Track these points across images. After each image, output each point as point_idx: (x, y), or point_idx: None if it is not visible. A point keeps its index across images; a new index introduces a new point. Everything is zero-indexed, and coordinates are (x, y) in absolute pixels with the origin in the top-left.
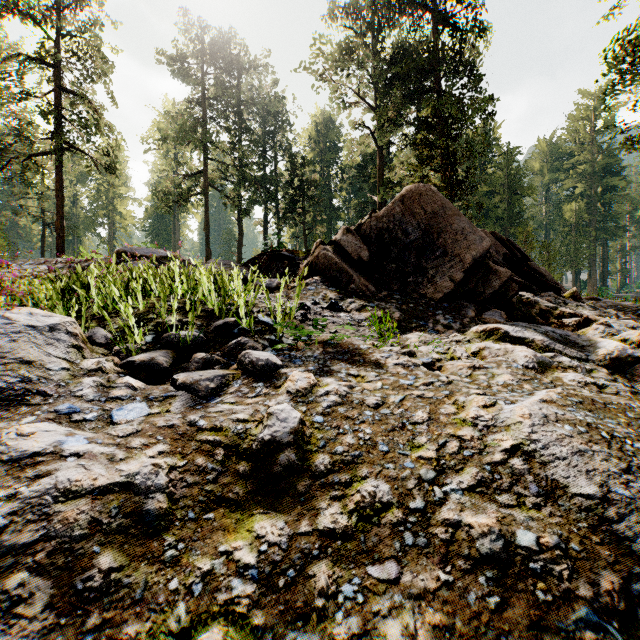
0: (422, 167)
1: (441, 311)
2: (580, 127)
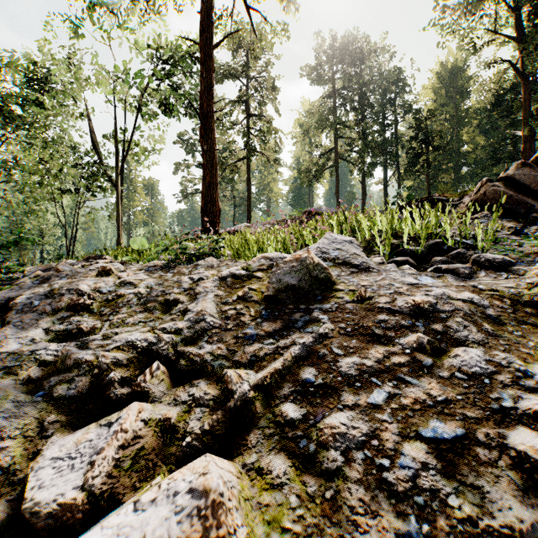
0: None
1: None
2: None
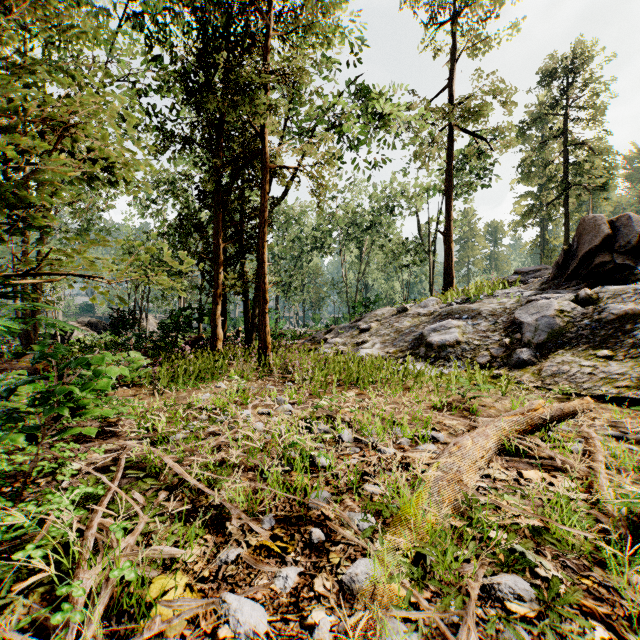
0: None
1: (555, 287)
2: None
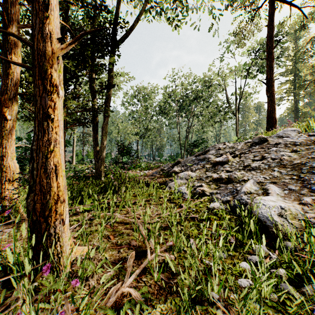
0: None
1: None
2: None
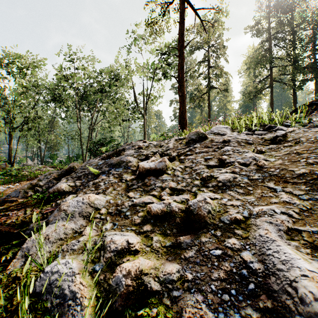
0: None
1: None
2: None
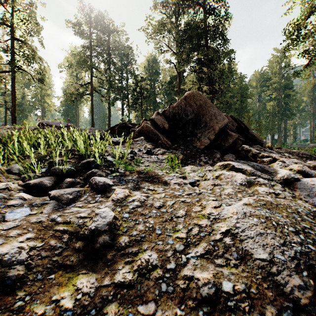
0: (198, 83)
1: (203, 154)
2: (274, 66)
